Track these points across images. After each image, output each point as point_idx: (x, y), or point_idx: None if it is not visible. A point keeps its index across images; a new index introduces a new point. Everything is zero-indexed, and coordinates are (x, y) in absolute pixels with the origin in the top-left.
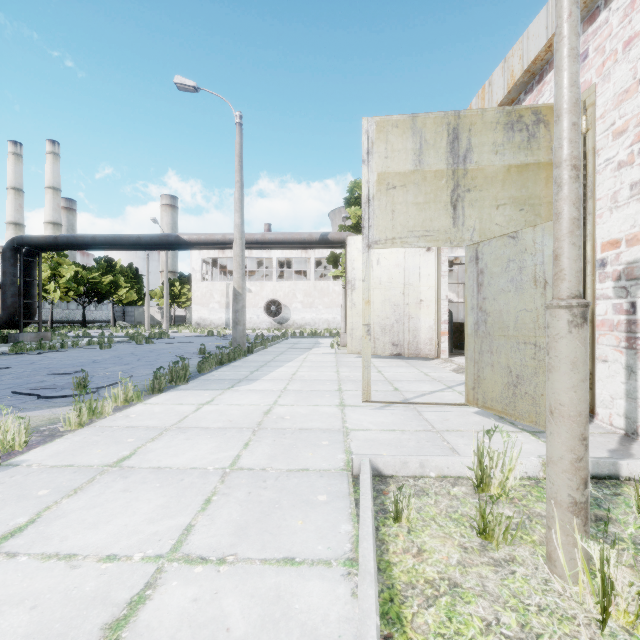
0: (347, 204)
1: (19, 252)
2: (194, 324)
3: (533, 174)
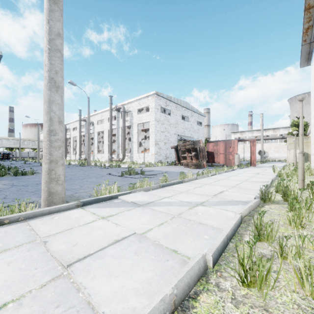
0: (291, 125)
1: None
2: None
3: (307, 143)
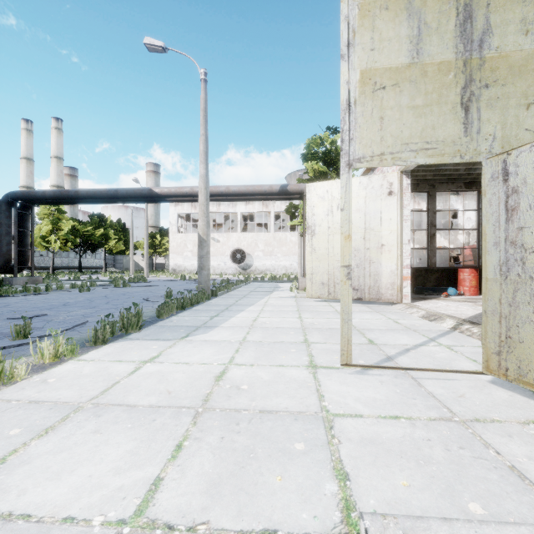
0: (304, 160)
1: (13, 205)
2: (170, 270)
3: None
